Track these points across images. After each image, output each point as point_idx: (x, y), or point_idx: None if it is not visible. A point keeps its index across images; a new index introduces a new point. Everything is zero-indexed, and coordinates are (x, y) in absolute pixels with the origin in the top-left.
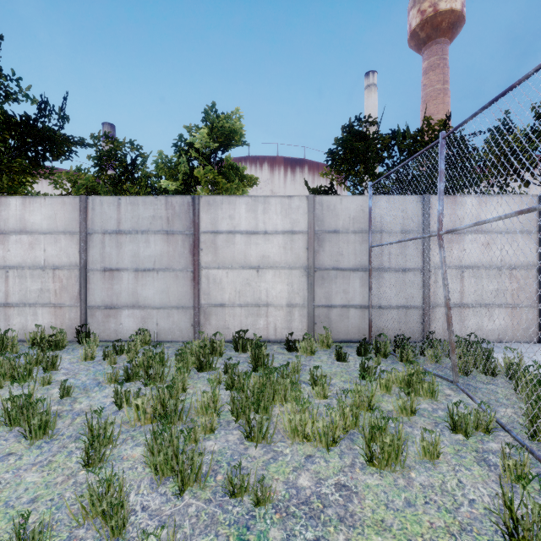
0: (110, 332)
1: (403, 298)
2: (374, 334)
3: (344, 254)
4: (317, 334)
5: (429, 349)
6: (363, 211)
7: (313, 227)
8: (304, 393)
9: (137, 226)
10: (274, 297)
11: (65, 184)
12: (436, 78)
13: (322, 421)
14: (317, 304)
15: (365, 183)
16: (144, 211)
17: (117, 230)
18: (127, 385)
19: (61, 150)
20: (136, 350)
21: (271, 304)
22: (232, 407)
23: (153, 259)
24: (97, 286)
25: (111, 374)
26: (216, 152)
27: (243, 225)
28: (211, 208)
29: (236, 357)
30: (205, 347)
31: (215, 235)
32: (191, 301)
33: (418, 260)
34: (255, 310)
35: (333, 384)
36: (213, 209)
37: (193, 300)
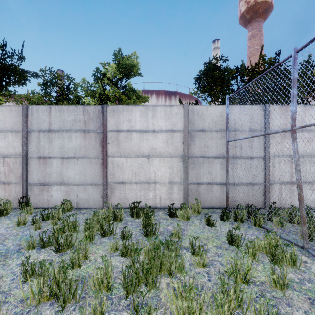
0: (43, 202)
1: (250, 178)
2: (230, 203)
3: (209, 147)
4: (190, 203)
5: (276, 217)
6: (222, 116)
7: (187, 127)
8: (185, 260)
9: (63, 126)
10: (159, 177)
11: (23, 102)
12: (256, 42)
13: (210, 312)
14: (190, 182)
15: (220, 100)
16: (67, 116)
17: (48, 129)
18: (41, 251)
19: (18, 78)
20: (58, 216)
21: (158, 182)
22: (124, 283)
23: (74, 150)
24: (34, 169)
25: (29, 242)
26: (121, 80)
27: (137, 126)
28: (115, 114)
29: (132, 222)
30: (109, 215)
31: (118, 133)
32: (101, 179)
33: (261, 151)
34: (146, 186)
35: (208, 249)
36: (116, 114)
37: (102, 179)
